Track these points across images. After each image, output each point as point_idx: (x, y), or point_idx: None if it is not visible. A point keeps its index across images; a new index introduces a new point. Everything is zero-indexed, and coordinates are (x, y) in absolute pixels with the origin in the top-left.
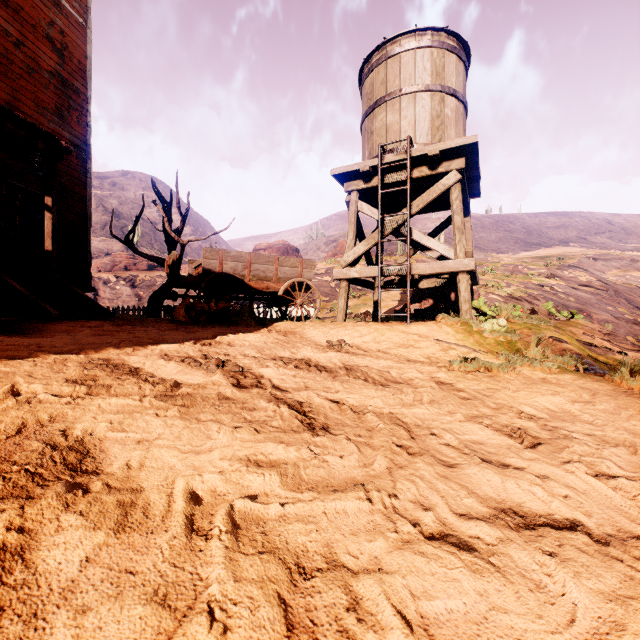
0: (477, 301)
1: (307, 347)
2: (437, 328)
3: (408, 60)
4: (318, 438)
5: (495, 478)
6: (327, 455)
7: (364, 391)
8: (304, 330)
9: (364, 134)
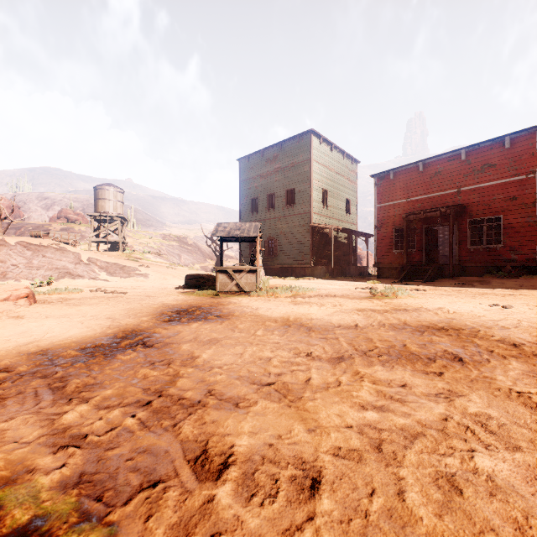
0: (128, 248)
1: None
2: (114, 252)
3: (108, 192)
4: None
5: None
6: None
7: None
8: None
9: (96, 204)
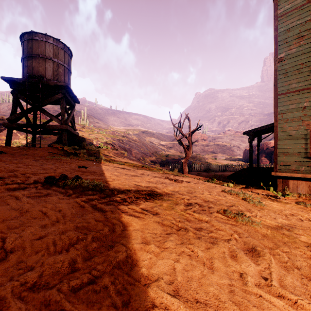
0: (77, 141)
1: None
2: (52, 148)
3: (43, 44)
4: None
5: (21, 166)
6: None
7: None
8: None
9: (22, 65)
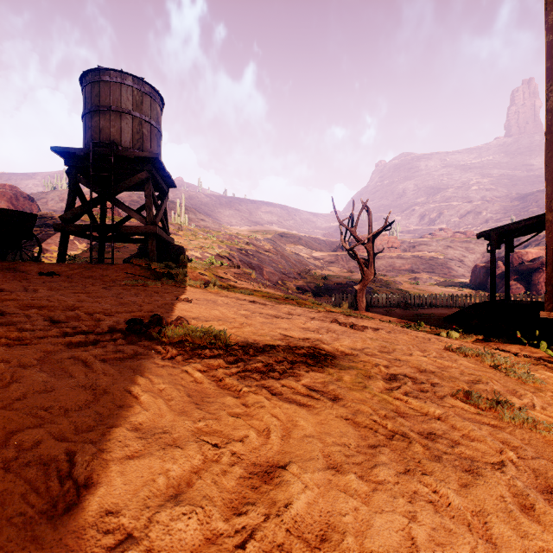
0: (172, 254)
1: (18, 274)
2: (131, 267)
3: (116, 89)
4: (4, 292)
5: (85, 300)
6: (6, 294)
7: (47, 287)
8: (20, 266)
9: (84, 126)
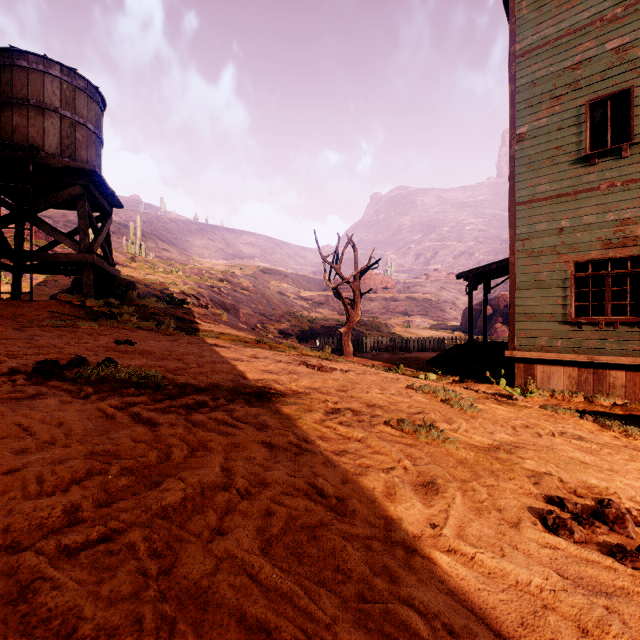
0: (118, 289)
1: None
2: (58, 304)
3: (37, 78)
4: None
5: None
6: None
7: None
8: None
9: None
